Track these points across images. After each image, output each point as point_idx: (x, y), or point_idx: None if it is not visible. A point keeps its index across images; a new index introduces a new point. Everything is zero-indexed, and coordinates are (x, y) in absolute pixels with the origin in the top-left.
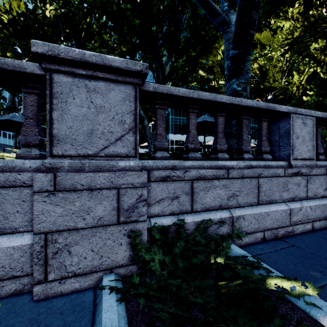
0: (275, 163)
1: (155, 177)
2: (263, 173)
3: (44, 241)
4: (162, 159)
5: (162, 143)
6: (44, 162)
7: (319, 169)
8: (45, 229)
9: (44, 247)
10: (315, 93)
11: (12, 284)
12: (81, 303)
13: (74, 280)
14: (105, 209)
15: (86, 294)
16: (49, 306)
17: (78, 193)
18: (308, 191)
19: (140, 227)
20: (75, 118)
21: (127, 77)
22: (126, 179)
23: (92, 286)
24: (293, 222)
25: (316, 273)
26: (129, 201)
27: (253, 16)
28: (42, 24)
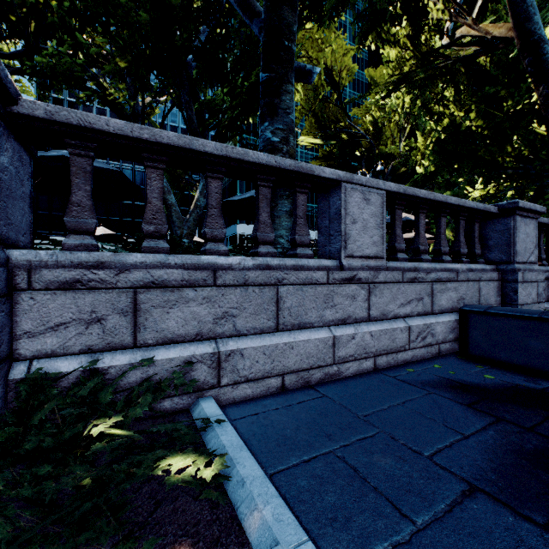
0: (315, 262)
1: (46, 282)
2: (287, 279)
3: None
4: (79, 250)
5: (82, 221)
6: None
7: (391, 274)
8: None
9: None
10: (432, 162)
11: None
12: None
13: None
14: None
15: None
16: None
17: None
18: (372, 309)
19: None
20: None
21: None
22: None
23: None
24: (338, 357)
25: (320, 437)
26: None
27: (286, 16)
28: None
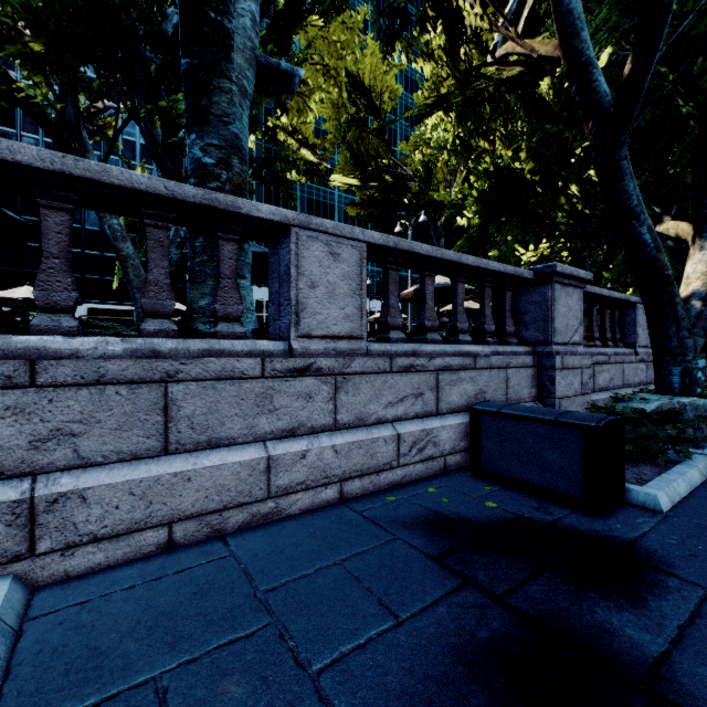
0: (246, 345)
1: None
2: (185, 371)
3: None
4: None
5: None
6: None
7: (372, 361)
8: None
9: None
10: (475, 213)
11: None
12: None
13: None
14: None
15: None
16: None
17: None
18: (340, 412)
19: None
20: None
21: None
22: None
23: None
24: (277, 488)
25: (158, 647)
26: None
27: None
28: None
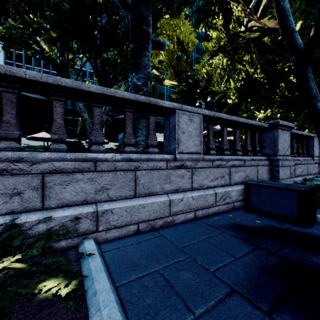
0: (160, 156)
1: None
2: (141, 166)
3: None
4: (7, 150)
5: (10, 132)
6: None
7: (205, 163)
8: None
9: None
10: (236, 97)
11: None
12: None
13: None
14: None
15: None
16: None
17: None
18: (194, 183)
19: None
20: None
21: None
22: None
23: None
24: (173, 212)
25: (153, 262)
26: None
27: (143, 11)
28: None
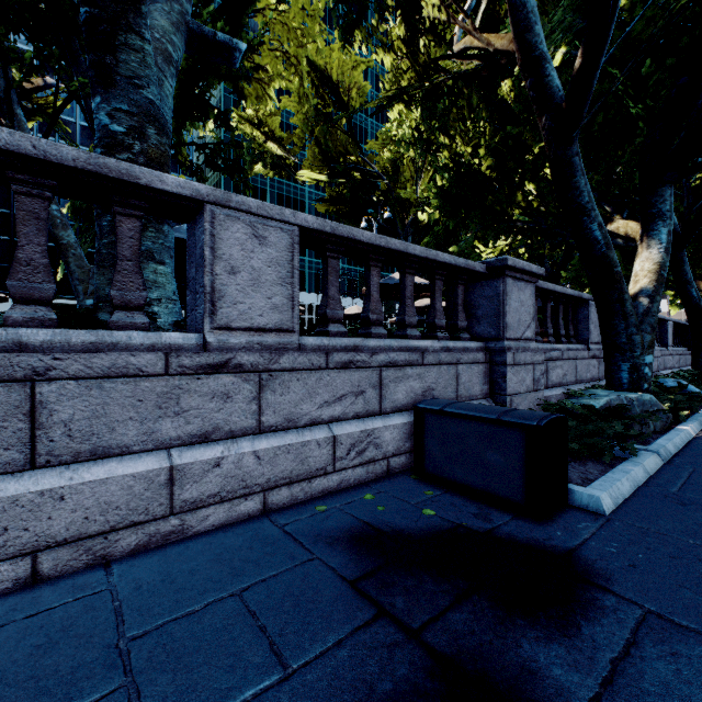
0: (148, 337)
1: None
2: (60, 368)
3: None
4: None
5: None
6: None
7: (304, 356)
8: None
9: None
10: (436, 209)
11: None
12: None
13: None
14: None
15: None
16: None
17: None
18: (266, 413)
19: None
20: None
21: None
22: None
23: None
24: (183, 502)
25: None
26: None
27: None
28: None
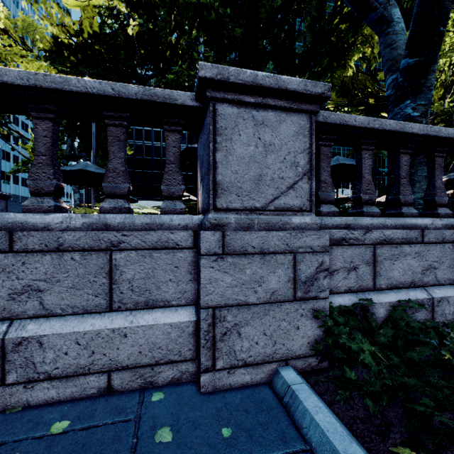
0: None
1: None
2: None
3: (211, 318)
4: (329, 215)
5: (328, 194)
6: (208, 217)
7: None
8: (212, 302)
9: (211, 325)
10: None
11: (169, 371)
12: (264, 401)
13: (245, 371)
14: (279, 280)
15: (262, 390)
16: (225, 401)
17: (249, 258)
18: None
19: (320, 306)
20: (240, 161)
21: (302, 103)
22: (303, 240)
23: (264, 381)
24: None
25: None
26: (307, 270)
27: (446, 5)
28: (113, 46)
